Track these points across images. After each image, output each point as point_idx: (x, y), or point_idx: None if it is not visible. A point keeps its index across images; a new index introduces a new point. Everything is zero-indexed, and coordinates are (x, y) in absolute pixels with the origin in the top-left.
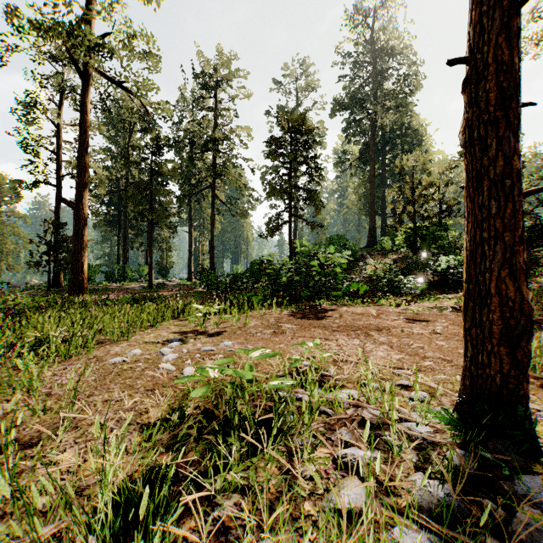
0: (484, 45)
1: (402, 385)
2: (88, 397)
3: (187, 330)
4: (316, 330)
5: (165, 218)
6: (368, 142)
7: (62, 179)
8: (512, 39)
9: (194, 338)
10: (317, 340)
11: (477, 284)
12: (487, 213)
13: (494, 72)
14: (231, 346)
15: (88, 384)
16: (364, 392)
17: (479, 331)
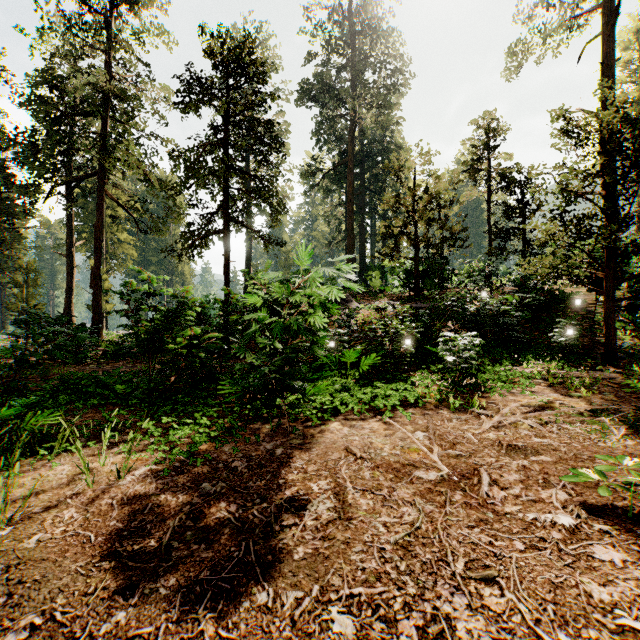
0: None
1: None
2: None
3: None
4: None
5: None
6: (345, 150)
7: None
8: None
9: None
10: None
11: None
12: None
13: None
14: None
15: None
16: None
17: None
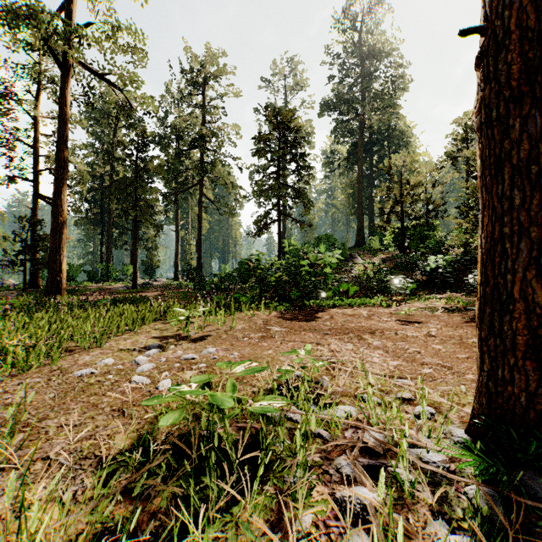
0: (505, 10)
1: (404, 398)
2: (40, 421)
3: (169, 335)
4: (306, 333)
5: (150, 216)
6: (356, 142)
7: (40, 174)
8: (537, 2)
9: (175, 344)
10: (308, 345)
11: (495, 287)
12: (508, 205)
13: (516, 41)
14: (215, 353)
15: (44, 404)
16: (362, 408)
17: (499, 341)
